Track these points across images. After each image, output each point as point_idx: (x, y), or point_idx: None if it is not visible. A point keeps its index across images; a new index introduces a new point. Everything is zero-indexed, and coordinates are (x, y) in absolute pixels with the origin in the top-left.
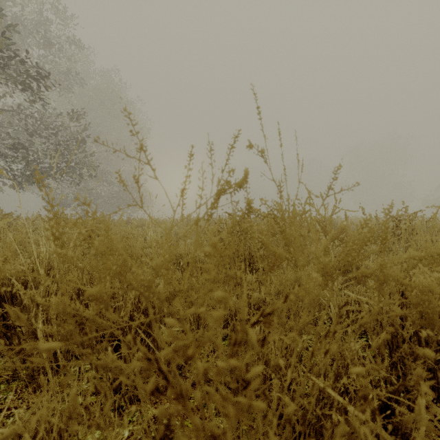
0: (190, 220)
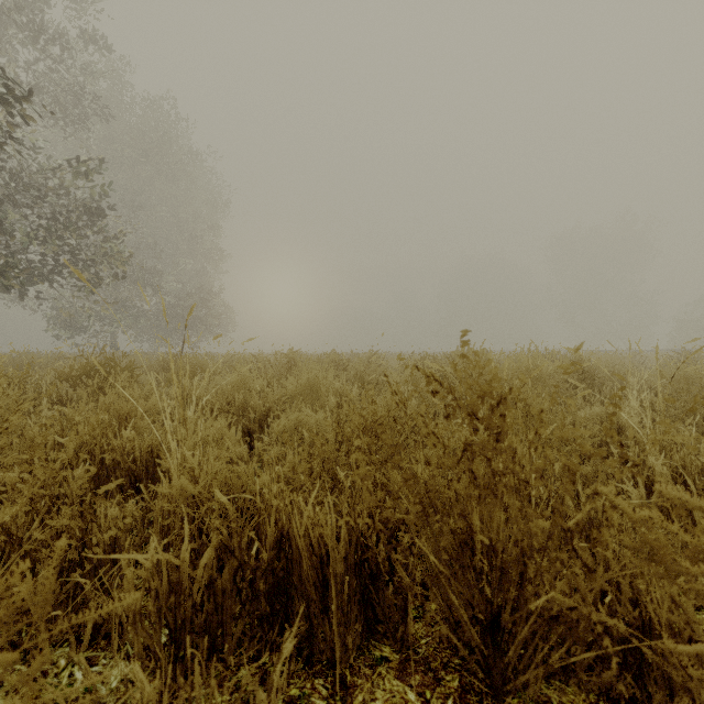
0: (294, 360)
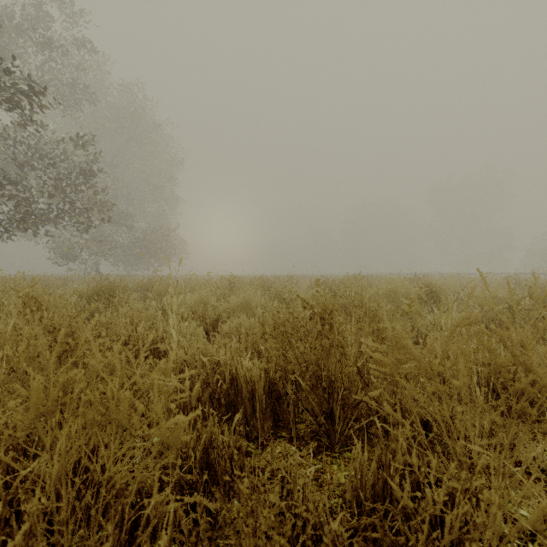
0: (234, 283)
